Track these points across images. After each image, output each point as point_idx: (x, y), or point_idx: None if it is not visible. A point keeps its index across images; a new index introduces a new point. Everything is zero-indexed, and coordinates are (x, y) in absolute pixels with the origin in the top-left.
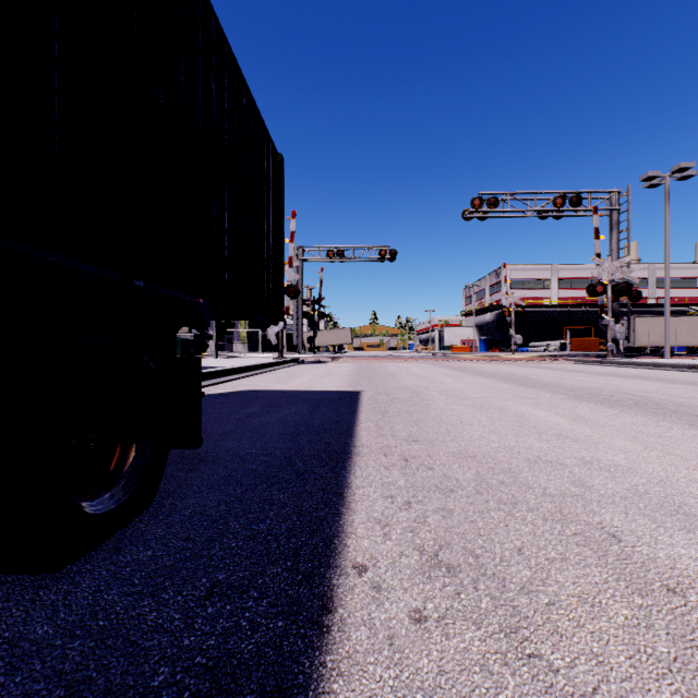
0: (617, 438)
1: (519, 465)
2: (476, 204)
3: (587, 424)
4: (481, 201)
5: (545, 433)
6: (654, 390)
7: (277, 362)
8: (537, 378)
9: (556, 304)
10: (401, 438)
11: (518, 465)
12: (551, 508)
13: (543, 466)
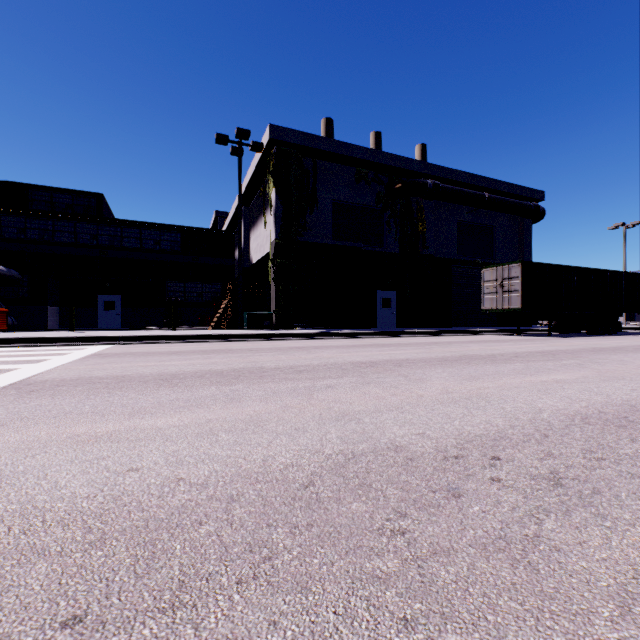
0: None
1: None
2: None
3: None
4: None
5: None
6: None
7: None
8: None
9: None
10: None
11: None
12: None
13: None
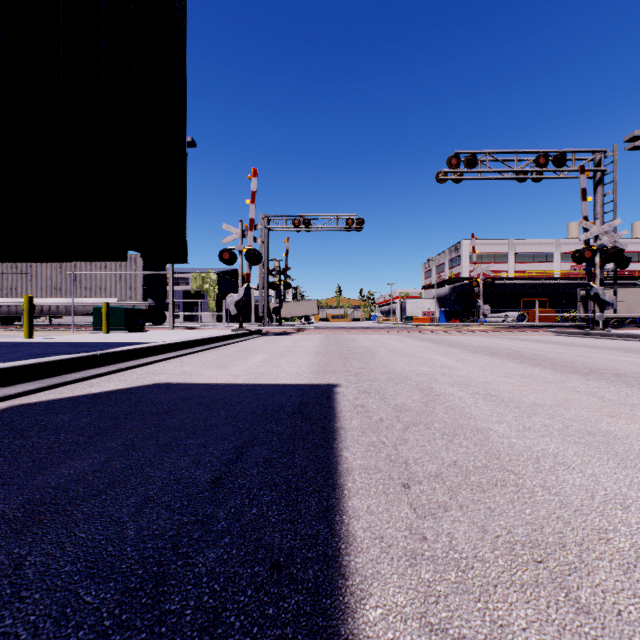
0: None
1: None
2: (452, 163)
3: None
4: (458, 159)
5: None
6: None
7: (234, 335)
8: (559, 358)
9: (514, 277)
10: None
11: None
12: None
13: None
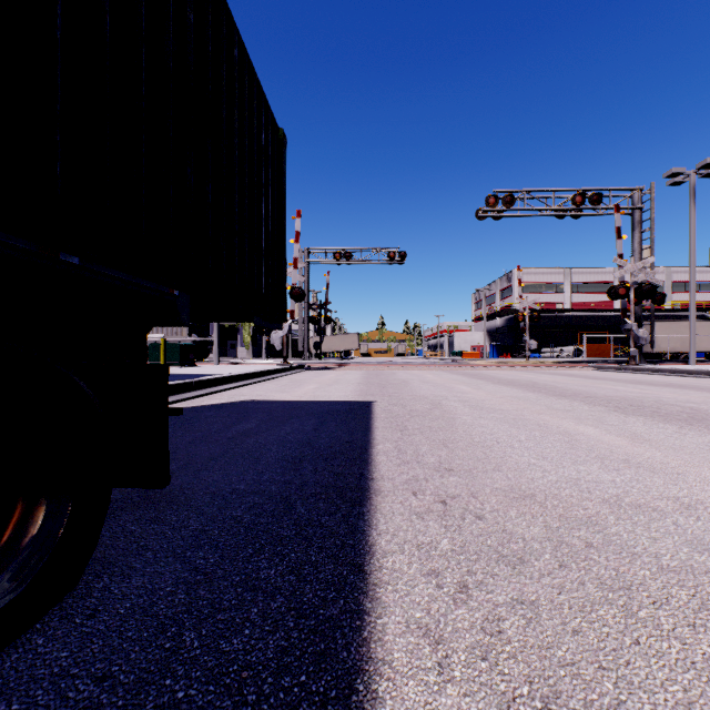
0: (703, 467)
1: (599, 511)
2: (490, 202)
3: (652, 446)
4: (496, 199)
5: (608, 459)
6: (702, 401)
7: (281, 369)
8: (563, 387)
9: (570, 309)
10: (431, 467)
11: (597, 511)
12: (688, 600)
13: (632, 513)
